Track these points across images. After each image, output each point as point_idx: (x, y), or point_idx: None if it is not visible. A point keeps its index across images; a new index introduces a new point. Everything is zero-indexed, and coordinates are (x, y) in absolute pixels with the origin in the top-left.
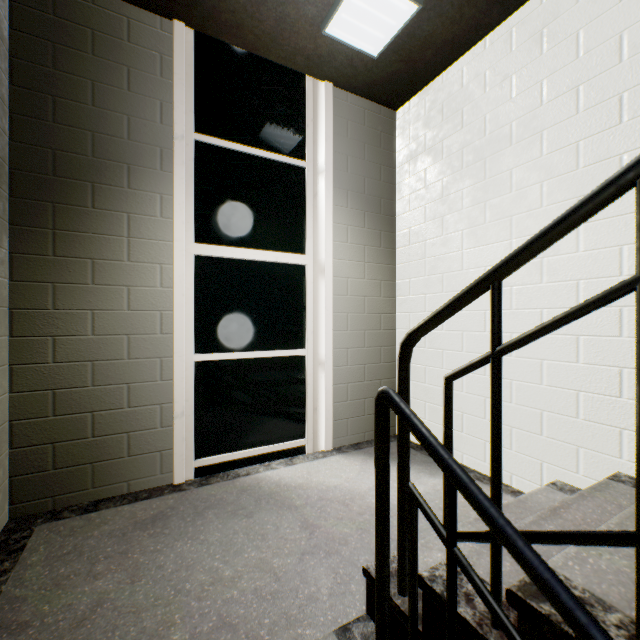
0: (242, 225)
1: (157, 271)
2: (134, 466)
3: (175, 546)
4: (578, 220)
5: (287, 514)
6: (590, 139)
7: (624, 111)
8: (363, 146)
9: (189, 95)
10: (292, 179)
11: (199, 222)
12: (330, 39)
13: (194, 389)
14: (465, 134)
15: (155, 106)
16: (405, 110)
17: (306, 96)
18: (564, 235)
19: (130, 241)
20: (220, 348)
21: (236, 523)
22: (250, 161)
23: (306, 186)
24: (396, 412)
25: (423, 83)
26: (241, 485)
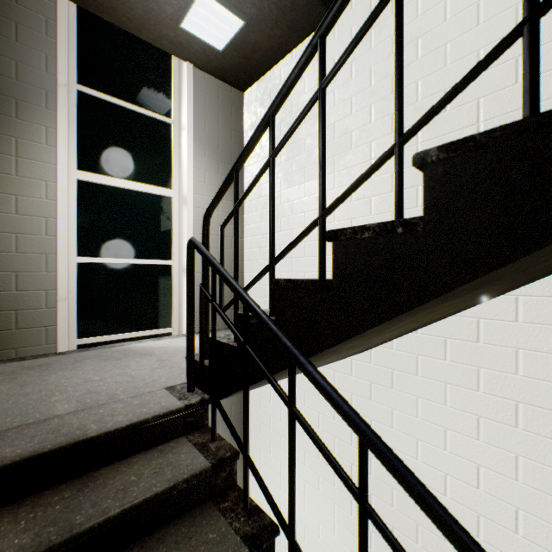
0: (119, 161)
1: (43, 186)
2: (22, 337)
3: (57, 373)
4: (256, 137)
5: (148, 357)
6: (340, 122)
7: (353, 107)
8: (218, 114)
9: (72, 54)
10: (162, 131)
11: (81, 154)
12: (187, 32)
13: (77, 284)
14: (282, 113)
15: (41, 57)
16: (249, 93)
17: (173, 71)
18: (254, 145)
19: (18, 160)
20: (100, 254)
21: (108, 362)
22: (126, 113)
23: (173, 138)
24: (194, 246)
25: (259, 75)
26: (115, 349)
